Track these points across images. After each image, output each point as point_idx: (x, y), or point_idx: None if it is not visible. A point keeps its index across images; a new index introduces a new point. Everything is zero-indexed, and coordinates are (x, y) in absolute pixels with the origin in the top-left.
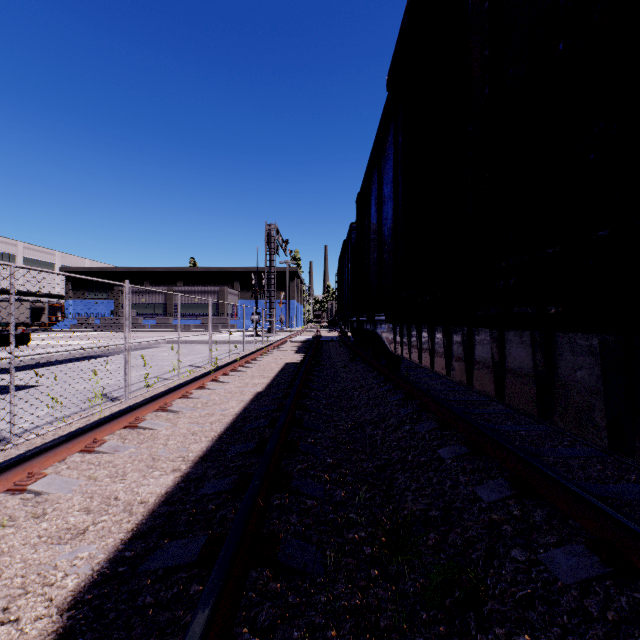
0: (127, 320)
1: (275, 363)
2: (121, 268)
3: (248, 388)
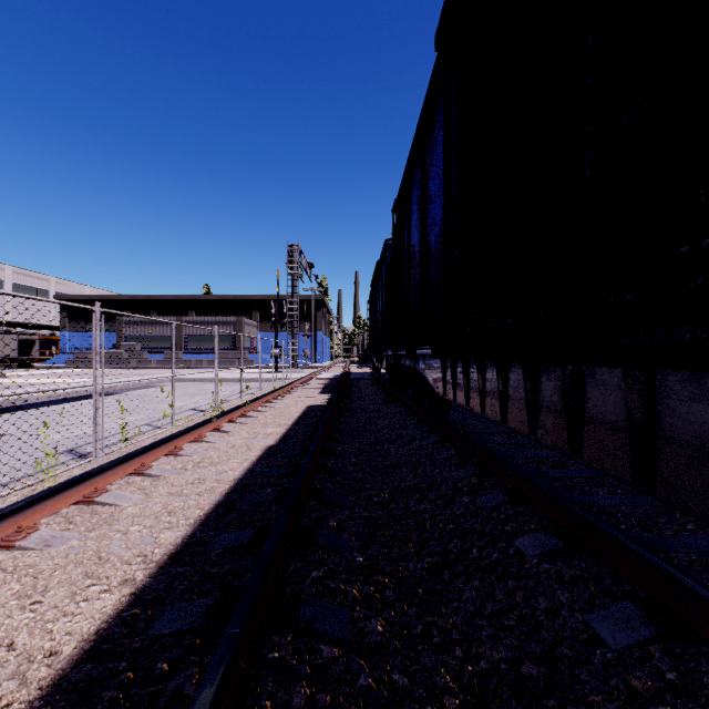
0: (98, 354)
1: (295, 406)
2: (124, 296)
3: (257, 440)
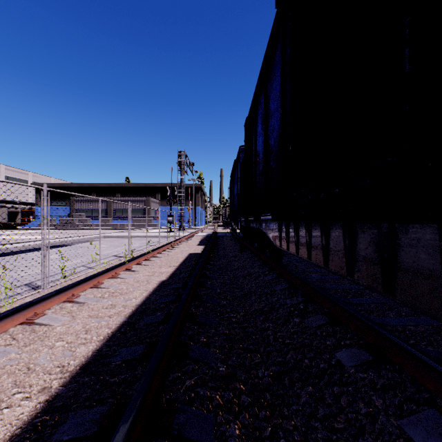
0: (45, 219)
1: (181, 254)
2: (75, 184)
3: (154, 277)
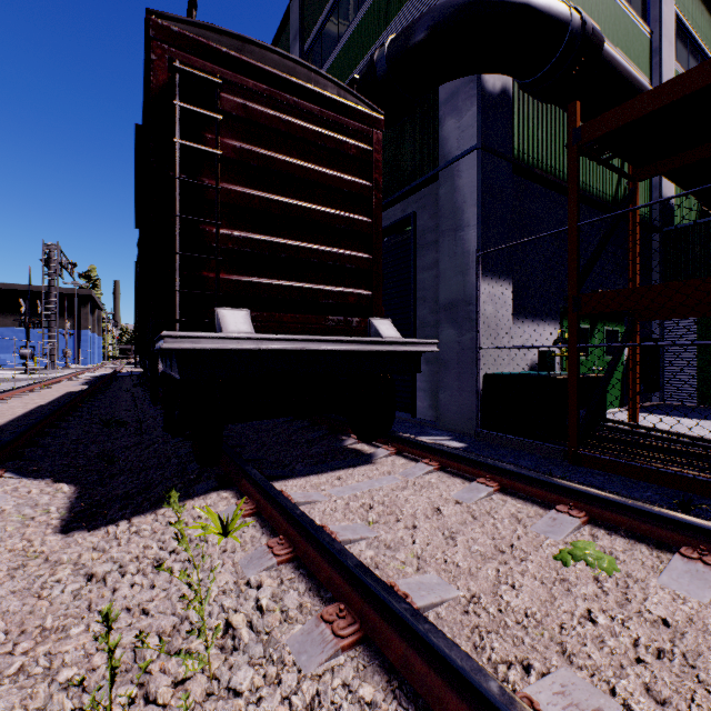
0: None
1: (57, 392)
2: None
3: (31, 404)
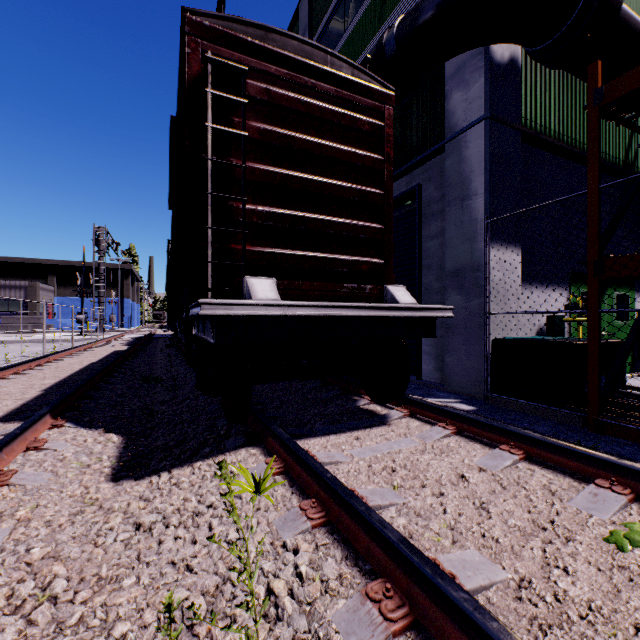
0: None
1: (105, 351)
2: None
3: (85, 361)
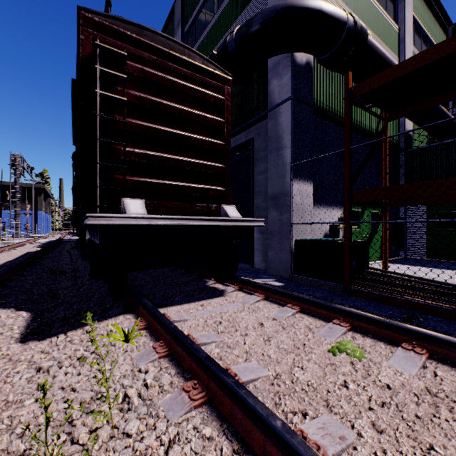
0: None
1: (20, 252)
2: None
3: (2, 260)
